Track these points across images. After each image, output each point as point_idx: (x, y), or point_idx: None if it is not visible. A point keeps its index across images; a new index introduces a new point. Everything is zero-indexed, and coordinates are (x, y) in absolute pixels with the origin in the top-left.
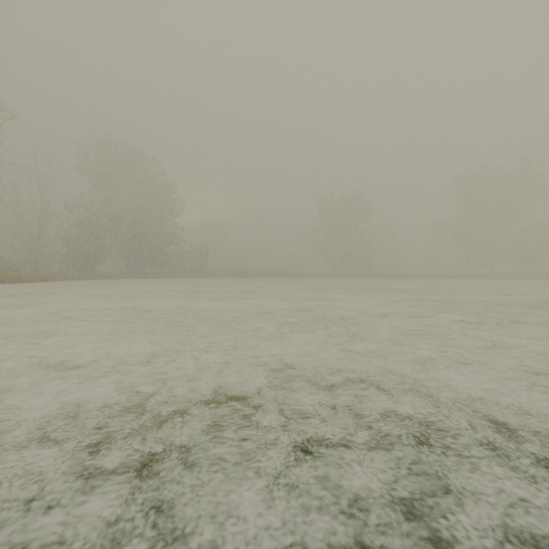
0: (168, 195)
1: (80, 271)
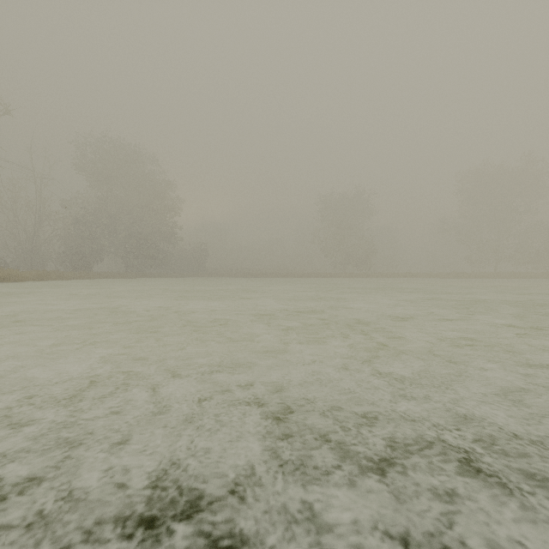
0: (166, 193)
1: (76, 270)
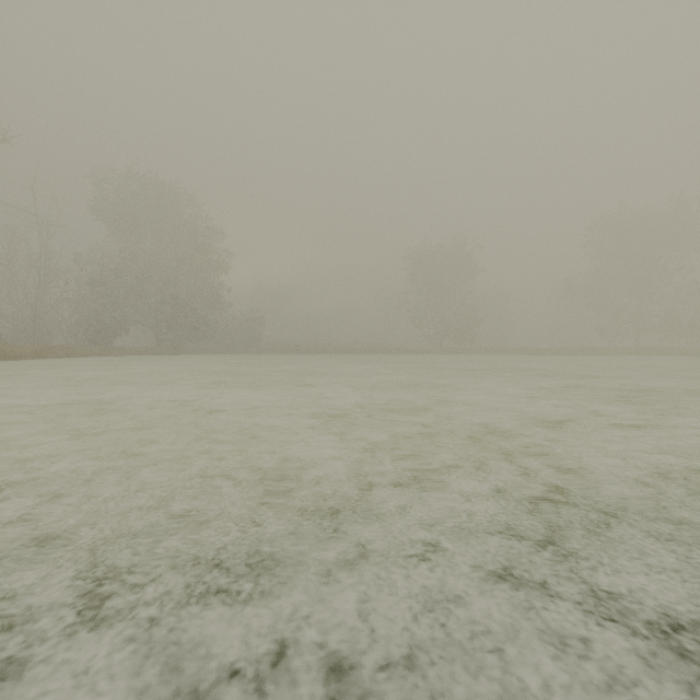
0: (210, 245)
1: (92, 345)
